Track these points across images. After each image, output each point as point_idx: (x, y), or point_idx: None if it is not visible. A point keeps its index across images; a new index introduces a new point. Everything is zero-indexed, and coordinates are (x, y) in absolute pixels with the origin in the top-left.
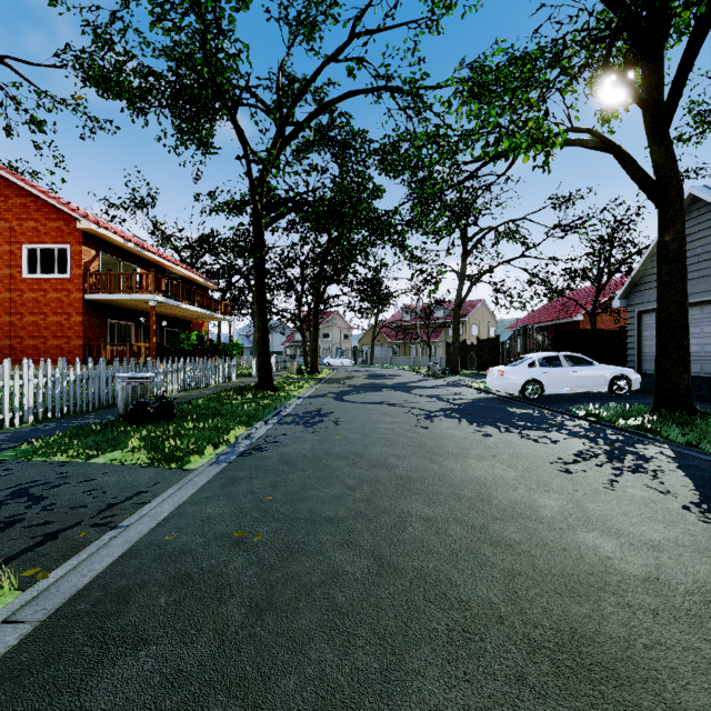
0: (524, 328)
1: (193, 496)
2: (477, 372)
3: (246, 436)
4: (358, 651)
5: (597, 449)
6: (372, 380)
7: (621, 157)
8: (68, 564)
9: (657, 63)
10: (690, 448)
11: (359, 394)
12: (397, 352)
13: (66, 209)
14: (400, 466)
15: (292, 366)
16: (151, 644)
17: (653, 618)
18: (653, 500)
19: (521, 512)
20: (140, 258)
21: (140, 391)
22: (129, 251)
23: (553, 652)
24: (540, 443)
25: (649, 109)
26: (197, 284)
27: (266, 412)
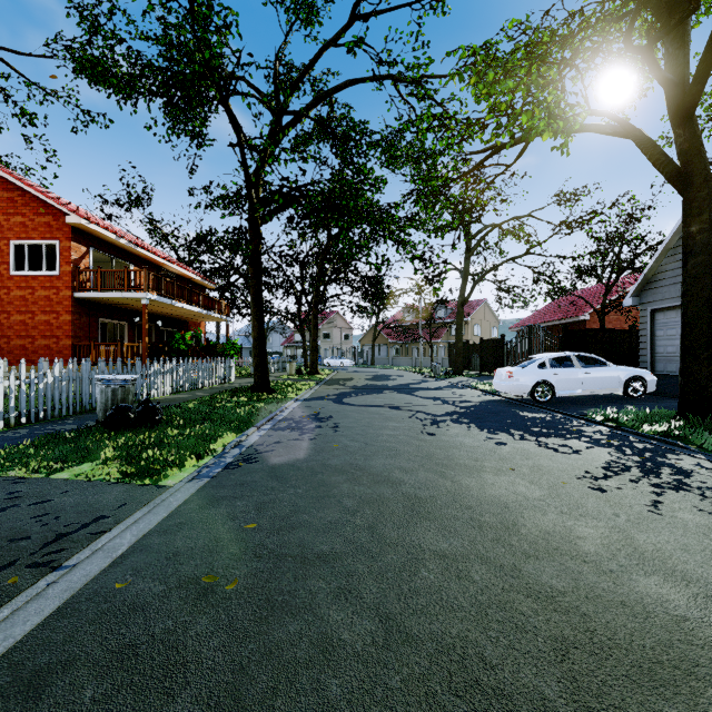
0: (530, 327)
1: (163, 521)
2: (480, 373)
3: (235, 444)
4: None
5: (626, 460)
6: (373, 381)
7: (642, 142)
8: None
9: (682, 40)
10: None
11: (360, 397)
12: (398, 353)
13: (54, 203)
14: (407, 481)
15: (291, 366)
16: None
17: None
18: None
19: (557, 546)
20: (134, 255)
21: (121, 395)
22: (122, 248)
23: None
24: (561, 453)
25: (673, 89)
26: (194, 283)
27: (259, 417)
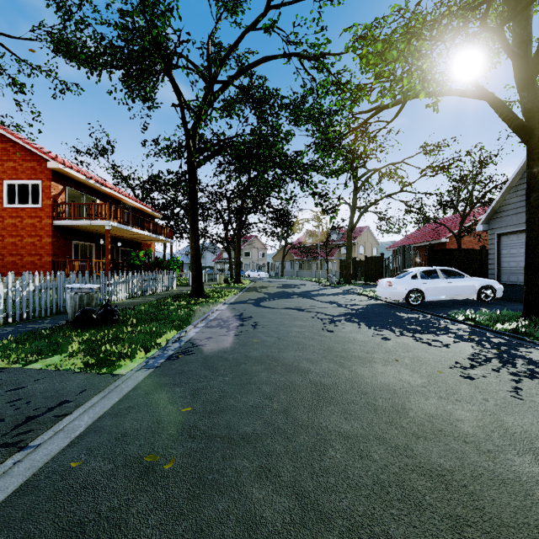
0: (403, 247)
1: (115, 405)
2: (365, 282)
3: (176, 339)
4: None
5: (486, 353)
6: (283, 289)
7: (494, 102)
8: None
9: (526, 22)
10: None
11: (273, 301)
12: (301, 267)
13: (38, 152)
14: (313, 371)
15: (220, 277)
16: None
17: None
18: None
19: (441, 428)
20: (100, 192)
21: (86, 300)
22: (90, 187)
23: None
24: (434, 347)
25: (519, 61)
26: (146, 214)
27: (195, 317)
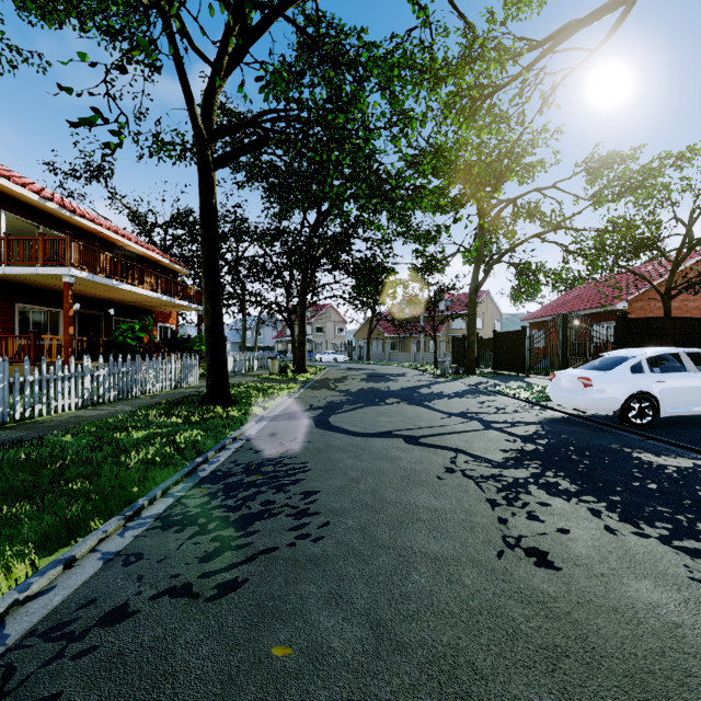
0: (565, 316)
1: None
2: (494, 371)
3: None
4: None
5: None
6: (371, 383)
7: None
8: None
9: None
10: None
11: (355, 412)
12: (395, 347)
13: None
14: None
15: (273, 364)
16: None
17: None
18: None
19: None
20: (73, 226)
21: None
22: (54, 216)
23: None
24: None
25: None
26: (161, 267)
27: (161, 473)
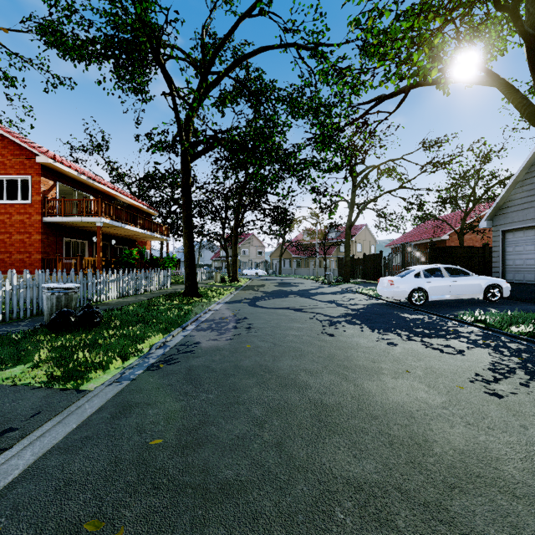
0: (403, 245)
1: (70, 435)
2: (363, 281)
3: (160, 344)
4: None
5: (508, 361)
6: (280, 287)
7: (506, 88)
8: None
9: None
10: None
11: (269, 300)
12: (299, 265)
13: (27, 146)
14: (312, 385)
15: (217, 275)
16: None
17: None
18: None
19: (479, 472)
20: (93, 188)
21: (64, 301)
22: (83, 183)
23: None
24: (447, 354)
25: (533, 43)
26: (141, 211)
27: (186, 318)
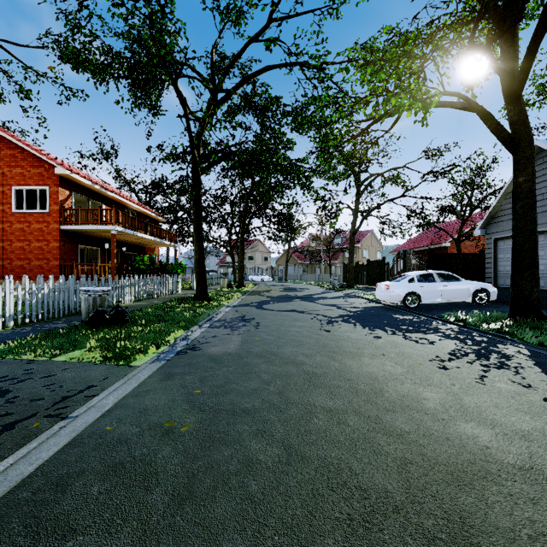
0: (405, 252)
1: (135, 389)
2: (367, 286)
3: (183, 337)
4: (267, 542)
5: (466, 349)
6: (286, 292)
7: (483, 115)
8: (19, 453)
9: (512, 40)
10: (542, 348)
11: (275, 304)
12: (305, 271)
13: (45, 158)
14: (307, 363)
15: (224, 281)
16: (79, 535)
17: (533, 507)
18: (518, 393)
19: (409, 404)
20: (105, 197)
21: (99, 301)
22: (96, 192)
23: (446, 543)
24: (420, 344)
25: (506, 76)
26: (150, 218)
27: (200, 318)
